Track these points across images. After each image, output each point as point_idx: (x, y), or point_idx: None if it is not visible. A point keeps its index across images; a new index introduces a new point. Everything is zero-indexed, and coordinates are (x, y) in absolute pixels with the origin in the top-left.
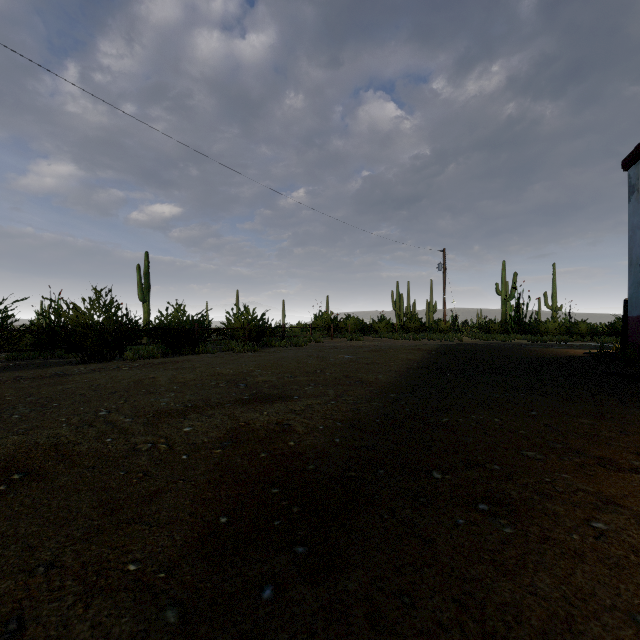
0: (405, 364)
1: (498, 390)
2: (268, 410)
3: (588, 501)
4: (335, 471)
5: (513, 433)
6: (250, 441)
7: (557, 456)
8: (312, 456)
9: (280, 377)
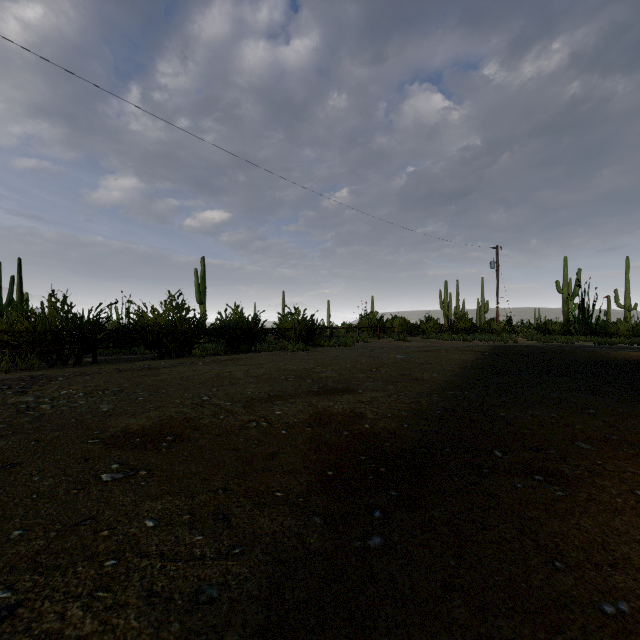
0: (458, 364)
1: (556, 390)
2: (340, 400)
3: (635, 478)
4: (408, 447)
5: (569, 427)
6: (332, 423)
7: (611, 447)
8: (386, 436)
9: (340, 374)
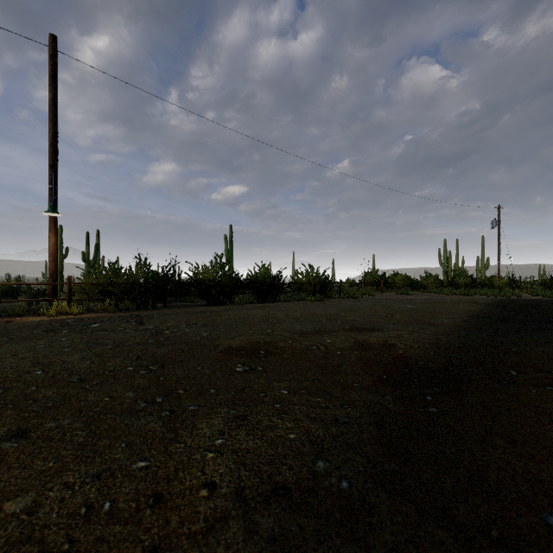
0: (465, 313)
1: None
2: (372, 335)
3: None
4: (438, 366)
5: None
6: (372, 349)
7: None
8: (418, 359)
9: (362, 318)
